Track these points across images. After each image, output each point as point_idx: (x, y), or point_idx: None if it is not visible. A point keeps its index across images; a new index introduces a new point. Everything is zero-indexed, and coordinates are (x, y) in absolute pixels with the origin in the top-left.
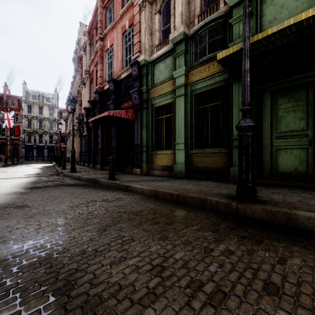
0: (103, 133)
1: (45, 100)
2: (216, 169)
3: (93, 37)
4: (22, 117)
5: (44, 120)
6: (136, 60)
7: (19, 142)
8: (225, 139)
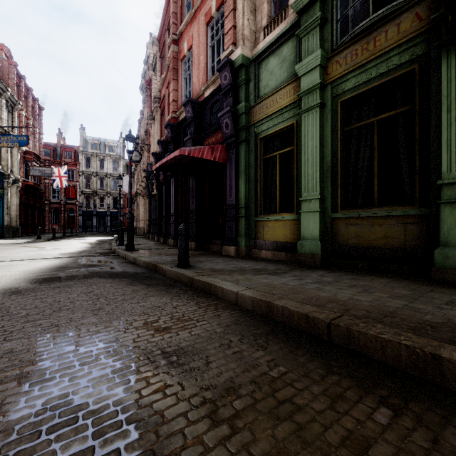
0: (178, 189)
1: (108, 149)
2: (394, 250)
3: (164, 45)
4: (79, 174)
5: (106, 177)
6: (228, 59)
7: (75, 207)
8: (417, 185)
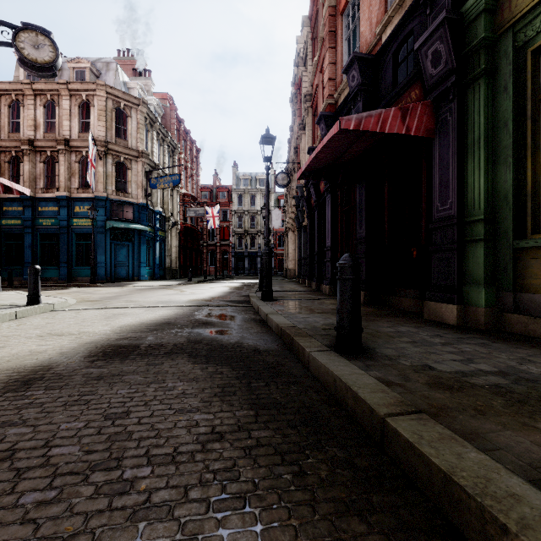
0: (336, 211)
1: (258, 184)
2: None
3: (317, 16)
4: (232, 213)
5: (256, 215)
6: None
7: (229, 249)
8: None
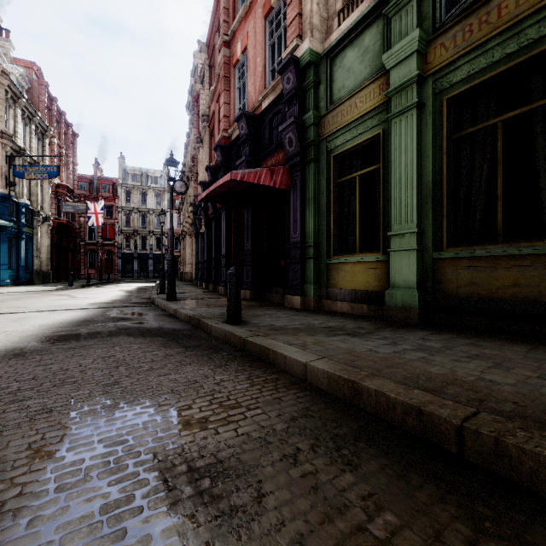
0: (230, 225)
1: (150, 181)
2: (529, 304)
3: (214, 50)
4: (118, 210)
5: (148, 214)
6: (292, 56)
7: (114, 249)
8: None
